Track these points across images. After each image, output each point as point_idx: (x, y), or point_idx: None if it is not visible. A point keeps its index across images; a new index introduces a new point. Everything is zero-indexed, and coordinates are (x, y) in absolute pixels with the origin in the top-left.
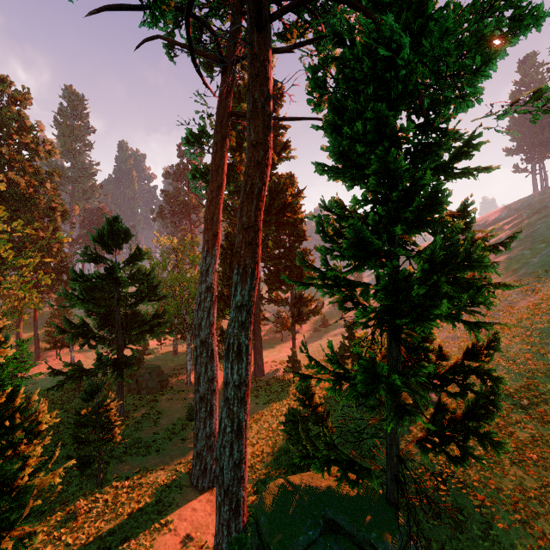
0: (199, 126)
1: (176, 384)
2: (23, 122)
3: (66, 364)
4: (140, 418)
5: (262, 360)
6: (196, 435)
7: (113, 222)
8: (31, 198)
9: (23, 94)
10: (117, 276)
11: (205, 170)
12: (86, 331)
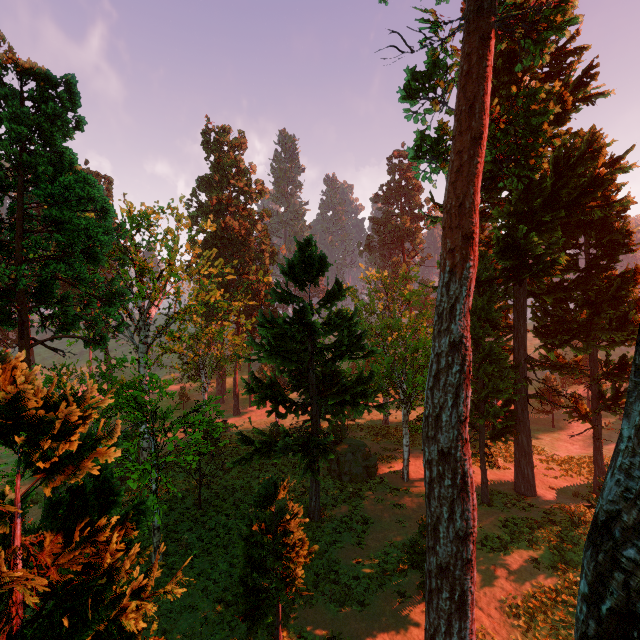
0: (429, 56)
1: (387, 475)
2: (239, 166)
3: (256, 431)
4: (339, 522)
5: (531, 467)
6: (429, 637)
7: (304, 246)
8: (243, 241)
9: (239, 139)
10: (308, 321)
11: (439, 134)
12: (274, 393)
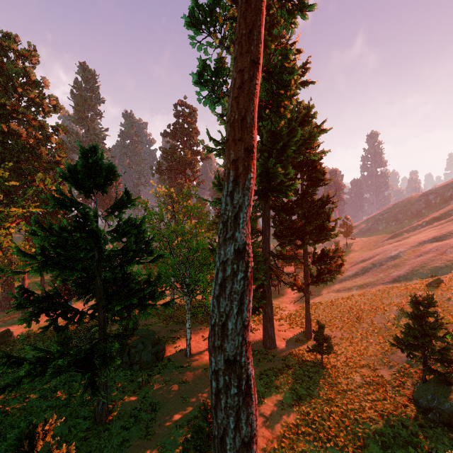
0: None
1: (174, 354)
2: (28, 76)
3: (31, 348)
4: (128, 417)
5: (273, 328)
6: None
7: (89, 152)
8: (32, 150)
9: (29, 51)
10: (93, 228)
11: (218, 66)
12: (52, 305)
